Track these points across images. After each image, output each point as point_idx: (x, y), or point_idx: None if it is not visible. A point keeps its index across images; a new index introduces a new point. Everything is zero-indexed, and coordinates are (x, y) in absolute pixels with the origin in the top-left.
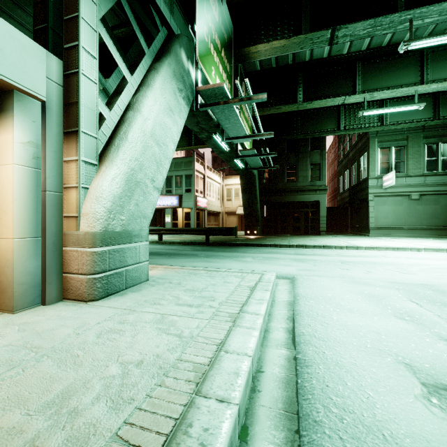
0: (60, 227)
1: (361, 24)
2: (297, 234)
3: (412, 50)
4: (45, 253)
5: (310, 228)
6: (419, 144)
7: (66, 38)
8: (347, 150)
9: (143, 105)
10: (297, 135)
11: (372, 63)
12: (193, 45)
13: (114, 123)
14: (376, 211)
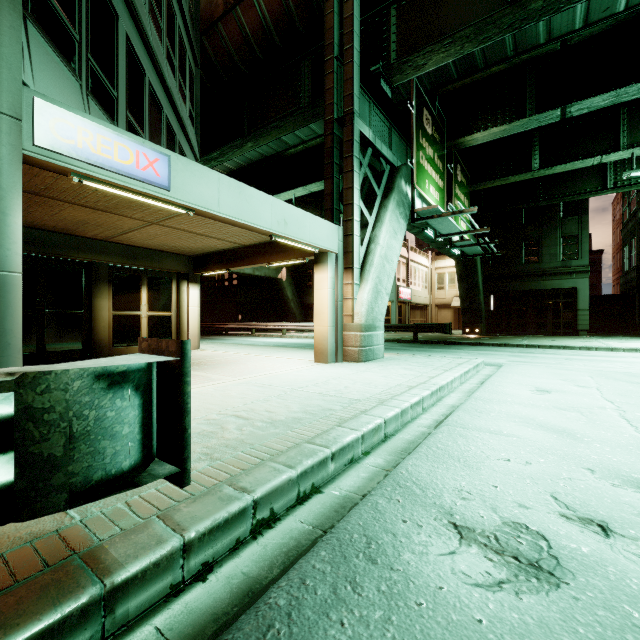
0: (342, 321)
1: (599, 98)
2: (541, 334)
3: None
4: (338, 335)
5: (562, 325)
6: None
7: (345, 215)
8: (634, 207)
9: (380, 238)
10: (538, 202)
11: None
12: (409, 168)
13: (363, 254)
14: None
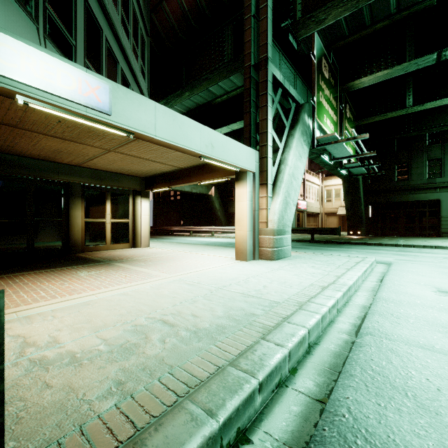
0: (258, 226)
1: None
2: (410, 235)
3: None
4: (255, 238)
5: (427, 229)
6: None
7: (260, 141)
8: None
9: (289, 160)
10: (409, 133)
11: None
12: (311, 105)
13: (275, 173)
14: None
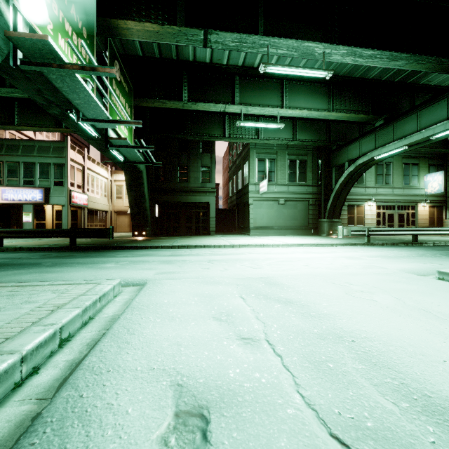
0: None
1: (230, 35)
2: (189, 234)
3: (276, 78)
4: None
5: (201, 228)
6: (284, 159)
7: None
8: (235, 157)
9: None
10: (187, 135)
11: (247, 80)
12: None
13: None
14: (255, 213)
